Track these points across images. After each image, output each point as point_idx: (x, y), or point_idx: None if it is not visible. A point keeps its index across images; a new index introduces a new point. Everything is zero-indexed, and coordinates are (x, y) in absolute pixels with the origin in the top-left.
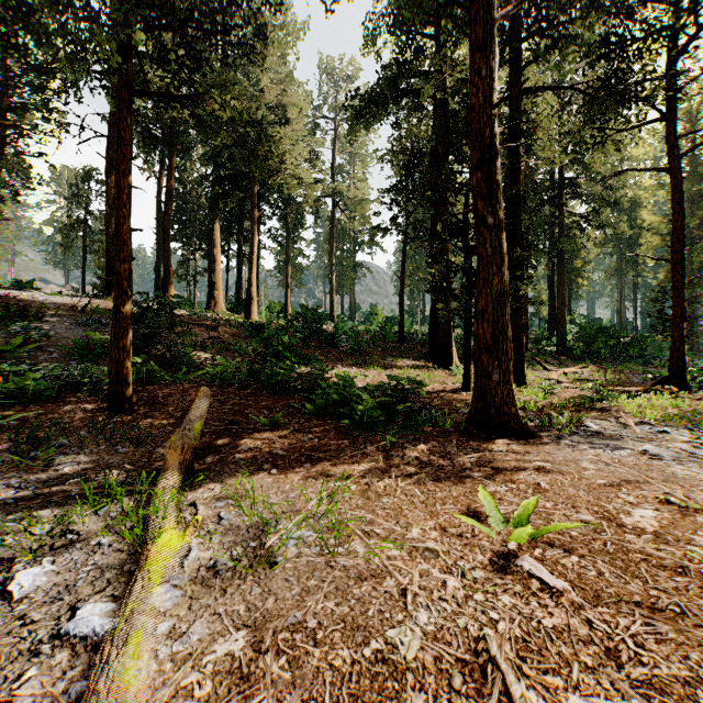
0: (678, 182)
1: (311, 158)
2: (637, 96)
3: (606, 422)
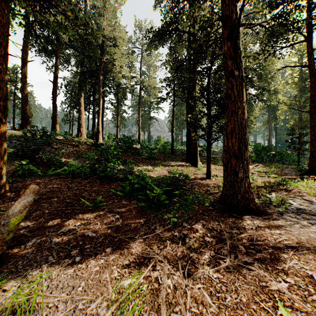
0: (313, 72)
1: (129, 65)
2: (294, 27)
3: (297, 199)
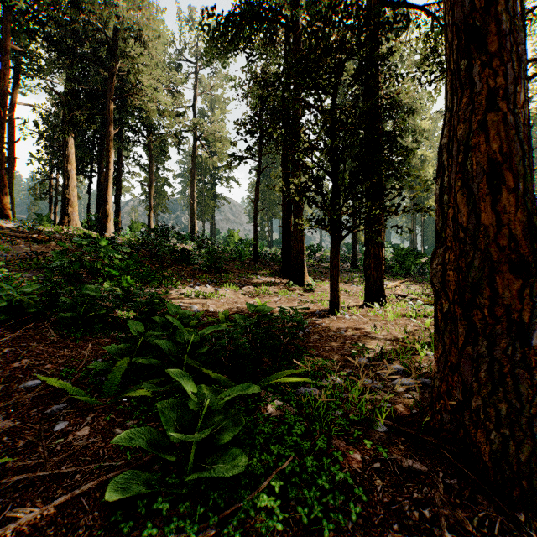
0: None
1: (173, 93)
2: None
3: None
